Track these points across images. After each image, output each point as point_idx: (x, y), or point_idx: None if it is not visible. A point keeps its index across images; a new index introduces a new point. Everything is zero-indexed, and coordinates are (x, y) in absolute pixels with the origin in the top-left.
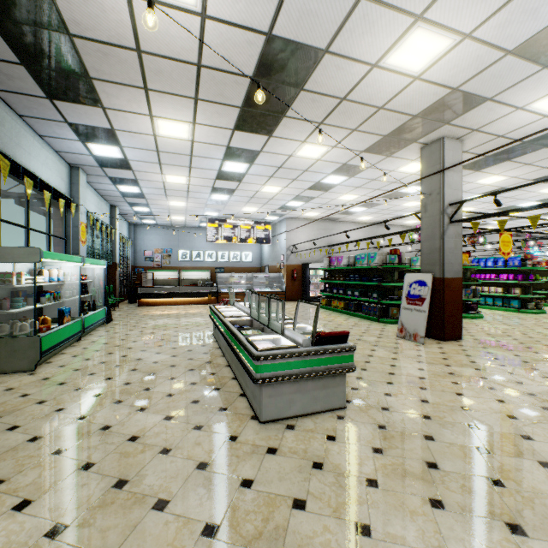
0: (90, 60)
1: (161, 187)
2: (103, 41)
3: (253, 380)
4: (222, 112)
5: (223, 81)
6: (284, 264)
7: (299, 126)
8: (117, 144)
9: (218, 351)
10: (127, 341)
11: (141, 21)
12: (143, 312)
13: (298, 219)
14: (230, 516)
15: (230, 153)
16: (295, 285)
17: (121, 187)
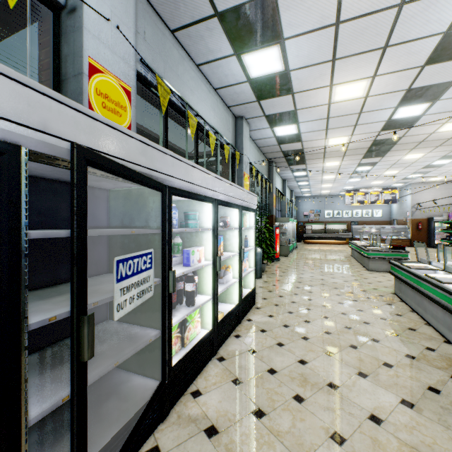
0: (307, 157)
1: (319, 181)
2: (313, 153)
3: (365, 257)
4: (355, 156)
5: (355, 150)
6: (409, 218)
7: (399, 151)
8: (305, 171)
9: (353, 259)
10: (310, 254)
11: (327, 148)
12: (309, 246)
13: (423, 183)
14: (357, 276)
15: (360, 165)
16: (420, 234)
17: (299, 183)
